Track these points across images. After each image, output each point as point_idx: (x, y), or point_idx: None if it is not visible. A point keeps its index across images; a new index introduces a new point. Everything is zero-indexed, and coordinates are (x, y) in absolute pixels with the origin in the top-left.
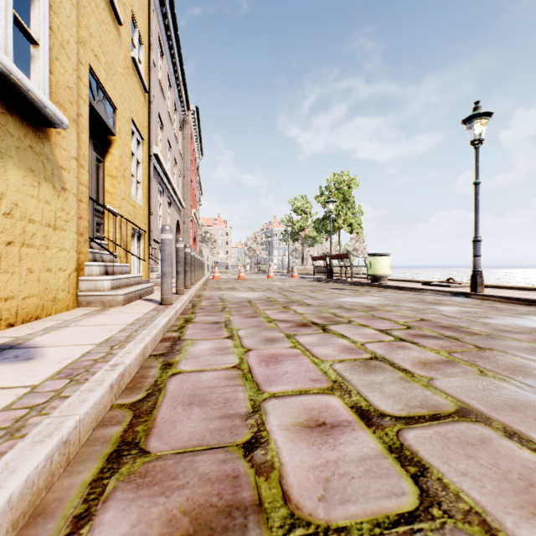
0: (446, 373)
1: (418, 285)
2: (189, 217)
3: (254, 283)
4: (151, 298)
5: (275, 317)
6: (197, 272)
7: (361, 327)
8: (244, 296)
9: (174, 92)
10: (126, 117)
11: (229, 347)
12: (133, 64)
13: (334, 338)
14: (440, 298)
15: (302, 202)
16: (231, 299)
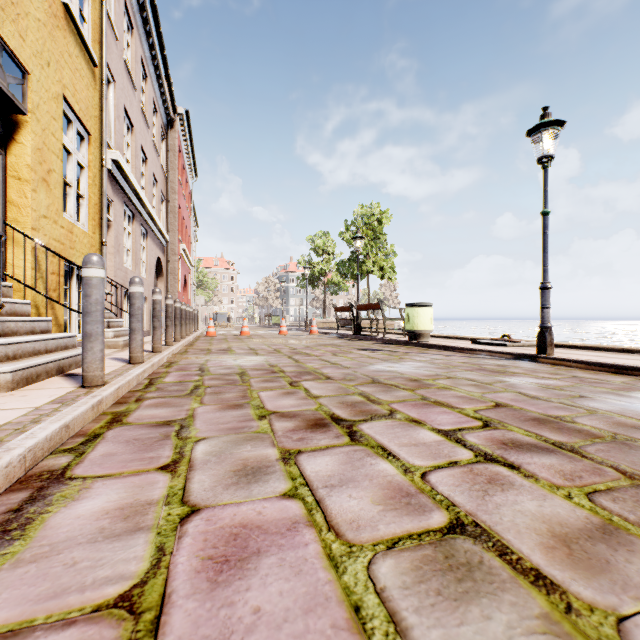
0: (633, 582)
1: (466, 343)
2: (176, 254)
3: (259, 341)
4: (80, 372)
5: (274, 407)
6: (179, 328)
7: (412, 427)
8: (239, 363)
9: (153, 85)
10: (50, 91)
11: (152, 501)
12: (67, 16)
13: (370, 460)
14: (502, 363)
15: (324, 239)
16: (216, 369)
